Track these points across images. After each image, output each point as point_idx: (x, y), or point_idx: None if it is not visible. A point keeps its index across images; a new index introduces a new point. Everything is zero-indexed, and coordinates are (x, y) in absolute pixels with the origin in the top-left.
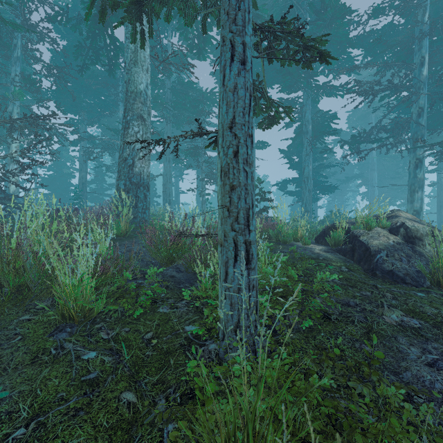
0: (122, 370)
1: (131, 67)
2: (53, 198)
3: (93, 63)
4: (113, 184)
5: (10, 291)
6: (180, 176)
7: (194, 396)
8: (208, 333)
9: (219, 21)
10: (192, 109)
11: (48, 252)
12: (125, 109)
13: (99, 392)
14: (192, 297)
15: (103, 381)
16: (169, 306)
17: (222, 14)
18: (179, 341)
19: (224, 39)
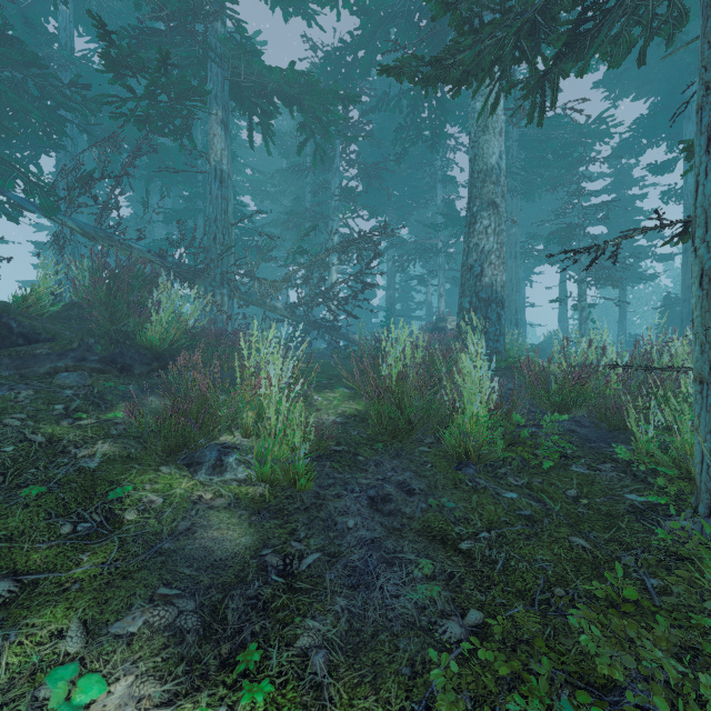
0: (556, 517)
1: (478, 137)
2: (413, 326)
3: (413, 144)
4: (423, 302)
5: (404, 420)
6: (526, 278)
7: (683, 559)
8: (675, 506)
9: (671, 36)
10: (559, 162)
11: (460, 382)
12: (470, 198)
13: (540, 528)
14: (620, 462)
15: (539, 521)
16: (585, 467)
17: (704, 51)
18: (623, 507)
19: (709, 86)
